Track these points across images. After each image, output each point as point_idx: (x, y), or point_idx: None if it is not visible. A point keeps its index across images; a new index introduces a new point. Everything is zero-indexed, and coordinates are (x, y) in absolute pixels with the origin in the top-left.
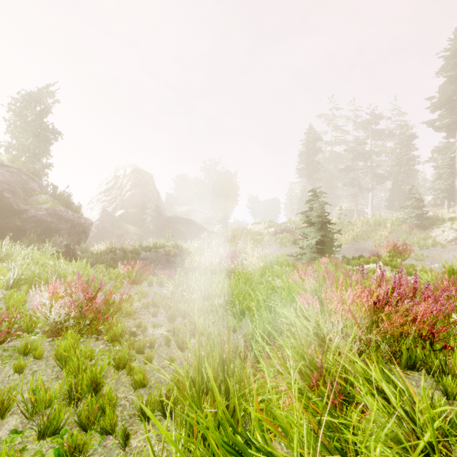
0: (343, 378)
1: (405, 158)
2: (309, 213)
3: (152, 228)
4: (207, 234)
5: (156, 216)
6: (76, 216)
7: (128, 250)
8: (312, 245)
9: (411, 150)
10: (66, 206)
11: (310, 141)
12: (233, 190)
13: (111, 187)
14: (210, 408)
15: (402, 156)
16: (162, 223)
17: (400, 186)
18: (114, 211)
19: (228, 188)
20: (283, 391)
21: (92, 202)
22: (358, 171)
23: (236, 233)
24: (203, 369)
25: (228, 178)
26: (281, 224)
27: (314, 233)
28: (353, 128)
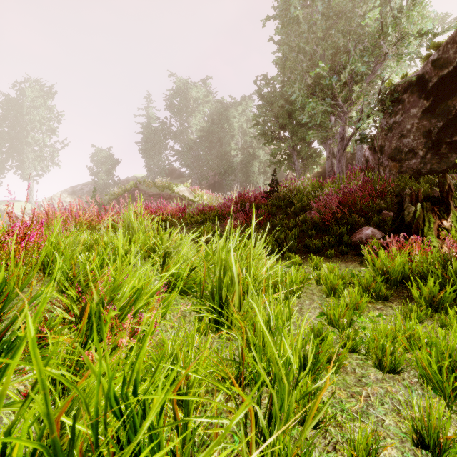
0: (39, 337)
1: None
2: None
3: None
4: None
5: None
6: None
7: None
8: None
9: None
10: None
11: None
12: None
13: None
14: (236, 302)
15: None
16: None
17: None
18: None
19: None
20: (182, 254)
21: None
22: None
23: None
24: (287, 414)
25: None
26: None
27: None
28: None
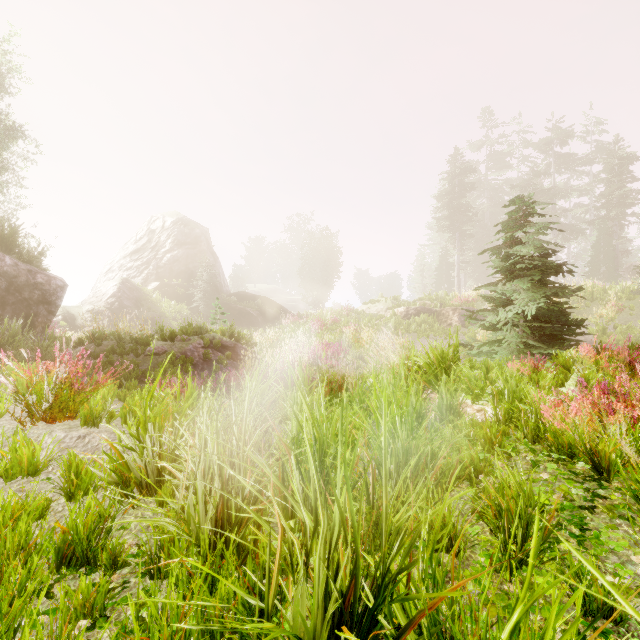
0: None
1: (617, 194)
2: (510, 250)
3: (203, 310)
4: (291, 319)
5: (209, 291)
6: (22, 268)
7: (127, 336)
8: (518, 322)
9: (628, 181)
10: (2, 247)
11: (455, 173)
12: (332, 256)
13: (141, 247)
14: None
15: (611, 192)
16: (220, 302)
17: (609, 241)
18: (145, 284)
19: (326, 253)
20: None
21: (112, 270)
22: (537, 218)
23: (339, 317)
24: None
25: (325, 238)
26: (414, 302)
27: (528, 293)
28: (518, 160)
